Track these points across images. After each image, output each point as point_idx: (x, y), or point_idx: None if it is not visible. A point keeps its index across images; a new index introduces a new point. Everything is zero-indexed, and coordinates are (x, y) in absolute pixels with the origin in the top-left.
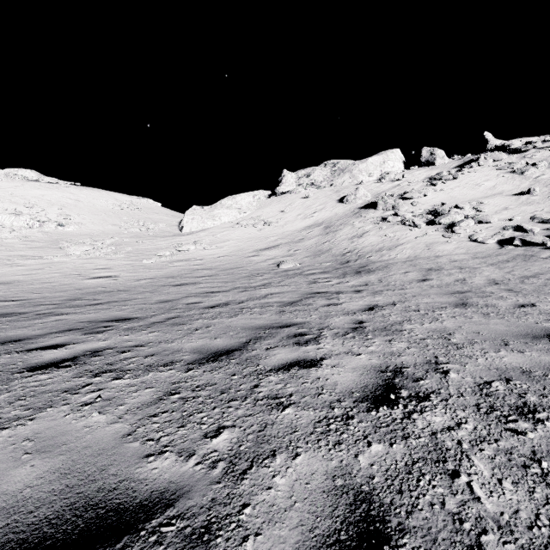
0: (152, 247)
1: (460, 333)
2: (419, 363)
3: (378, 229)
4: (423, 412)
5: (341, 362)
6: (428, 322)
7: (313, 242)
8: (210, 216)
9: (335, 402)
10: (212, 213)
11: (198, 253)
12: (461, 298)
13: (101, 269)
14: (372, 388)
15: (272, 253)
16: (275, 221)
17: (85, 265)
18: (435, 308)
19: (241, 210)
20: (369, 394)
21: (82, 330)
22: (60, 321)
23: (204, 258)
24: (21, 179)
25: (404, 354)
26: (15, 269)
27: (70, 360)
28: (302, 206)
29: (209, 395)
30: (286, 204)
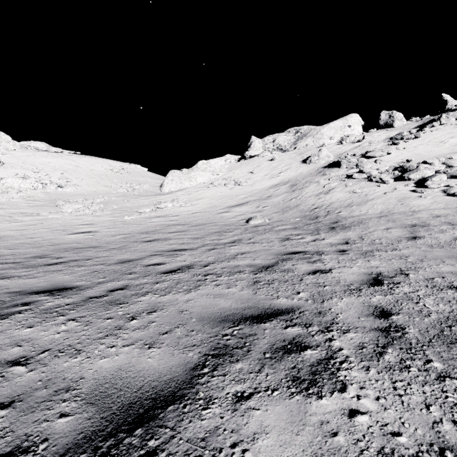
0: (135, 204)
1: None
2: None
3: (344, 186)
4: None
5: None
6: None
7: (280, 199)
8: (187, 178)
9: None
10: (189, 175)
11: (174, 209)
12: None
13: (86, 225)
14: None
15: (242, 210)
16: (244, 181)
17: (73, 221)
18: None
19: (215, 172)
20: None
21: None
22: None
23: (180, 214)
24: (33, 149)
25: None
26: (12, 225)
27: None
28: (268, 167)
29: None
30: (254, 166)
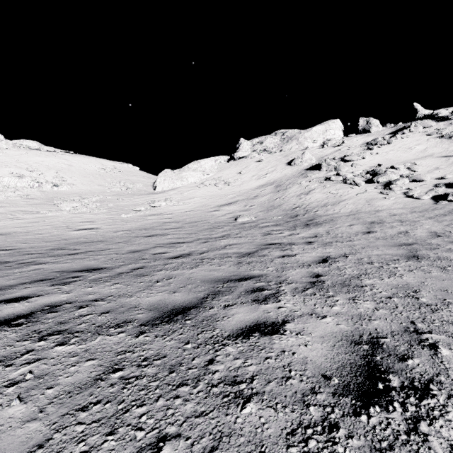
0: (130, 203)
1: (426, 291)
2: (397, 332)
3: (323, 187)
4: (432, 420)
5: (306, 327)
6: (387, 277)
7: (266, 199)
8: (179, 178)
9: (309, 394)
10: (181, 175)
11: (168, 208)
12: (410, 250)
13: (86, 222)
14: (351, 369)
15: (231, 209)
16: (233, 181)
17: (73, 219)
18: (388, 261)
19: (205, 172)
20: (349, 381)
21: (52, 280)
22: (36, 271)
23: (173, 212)
24: (26, 148)
25: (374, 317)
26: (15, 222)
27: (24, 316)
28: (256, 169)
29: (155, 375)
30: (243, 167)
